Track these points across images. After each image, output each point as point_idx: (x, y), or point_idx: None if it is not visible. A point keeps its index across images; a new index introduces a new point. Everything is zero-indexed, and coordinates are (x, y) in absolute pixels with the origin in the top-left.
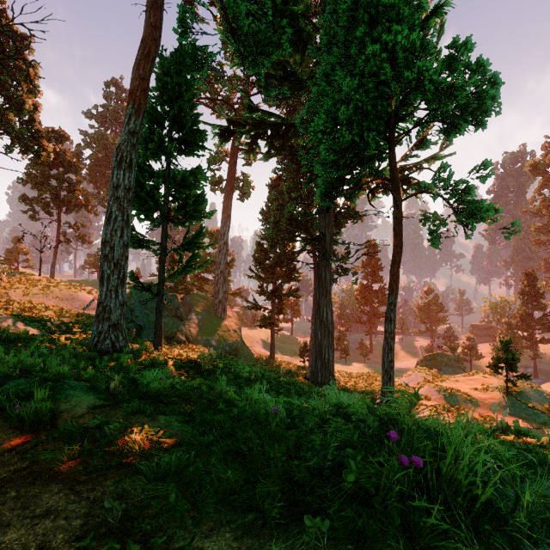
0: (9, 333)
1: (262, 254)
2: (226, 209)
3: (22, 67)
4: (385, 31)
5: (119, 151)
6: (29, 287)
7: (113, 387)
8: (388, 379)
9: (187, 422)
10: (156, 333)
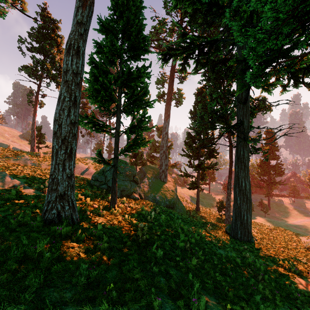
0: None
1: (190, 140)
2: (167, 111)
3: (54, 38)
4: None
5: (68, 40)
6: None
7: None
8: None
9: None
10: (112, 196)
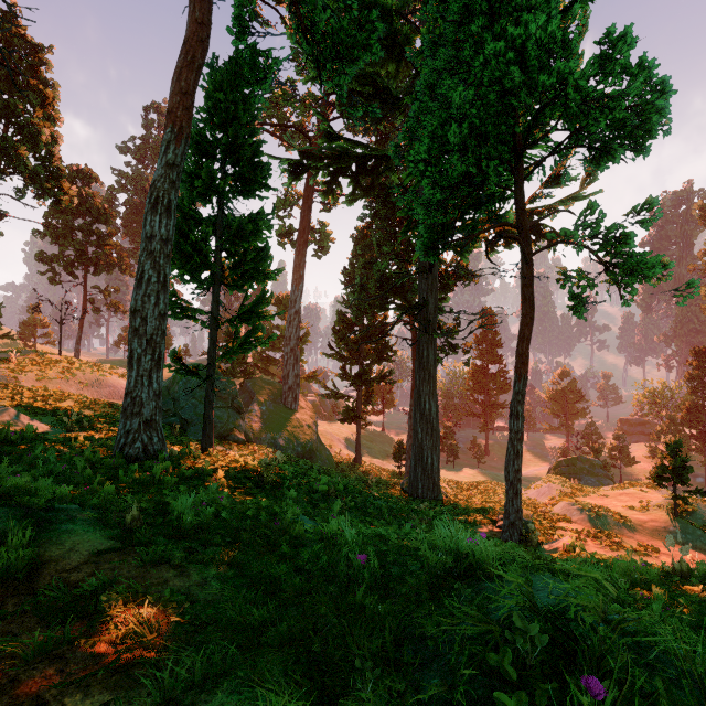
0: (10, 433)
1: (345, 327)
2: (298, 268)
3: (37, 87)
4: (511, 24)
5: (154, 190)
6: (45, 369)
7: (131, 518)
8: (513, 495)
9: (232, 577)
10: (205, 430)
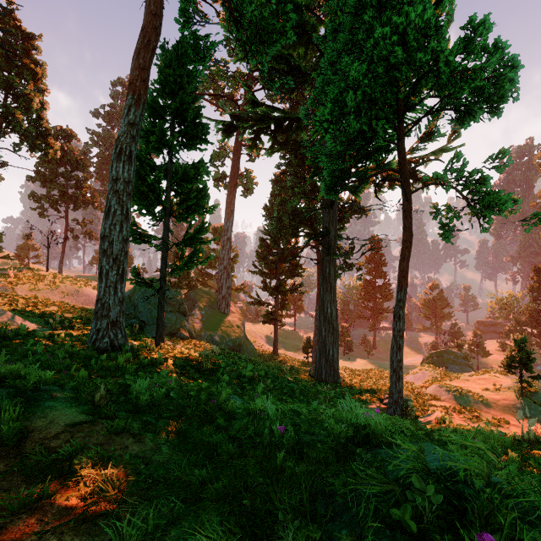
0: (8, 330)
1: (265, 250)
2: (229, 205)
3: (30, 66)
4: (394, 14)
5: (119, 143)
6: (35, 282)
7: (99, 396)
8: (396, 379)
9: (179, 443)
10: (158, 329)
